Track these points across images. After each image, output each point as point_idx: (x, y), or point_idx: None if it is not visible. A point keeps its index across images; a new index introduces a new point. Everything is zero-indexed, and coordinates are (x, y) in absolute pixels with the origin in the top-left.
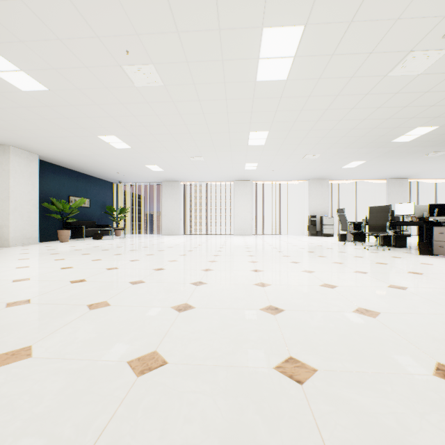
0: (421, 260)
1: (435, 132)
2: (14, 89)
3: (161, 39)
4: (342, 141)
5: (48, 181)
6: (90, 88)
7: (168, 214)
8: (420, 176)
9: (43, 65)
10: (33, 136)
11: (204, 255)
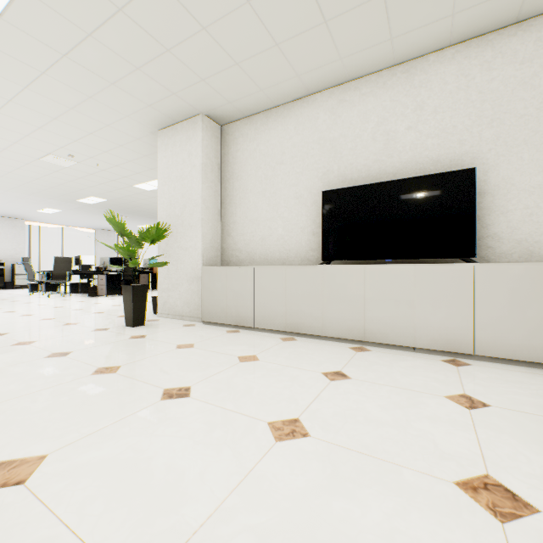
0: (82, 300)
1: (109, 203)
2: None
3: None
4: (23, 189)
5: None
6: None
7: None
8: None
9: None
10: None
11: None
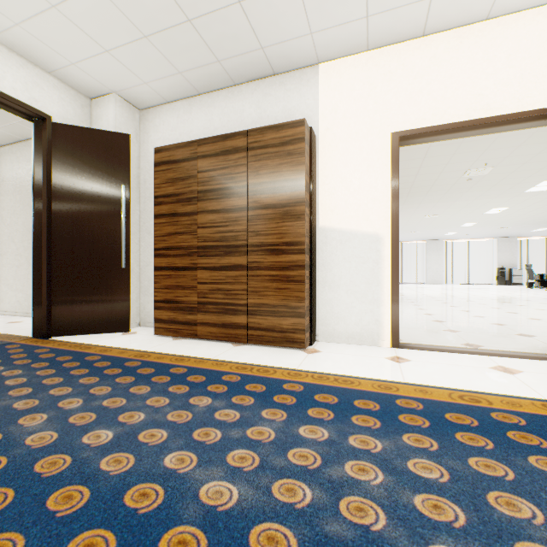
0: None
1: None
2: None
3: (451, 211)
4: (528, 223)
5: None
6: (402, 219)
7: None
8: None
9: None
10: None
11: (443, 290)
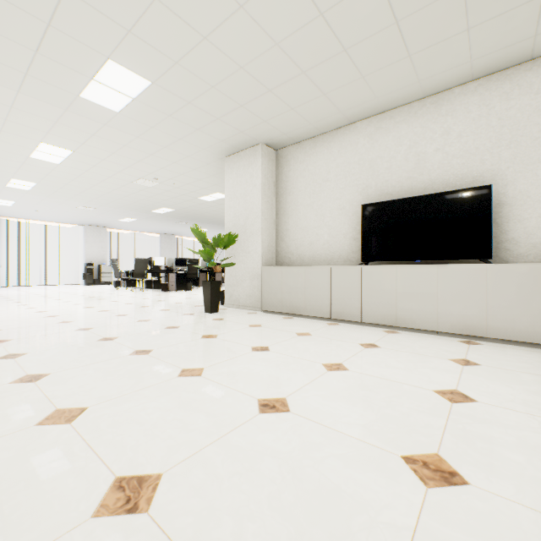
0: (159, 294)
1: (176, 212)
2: None
3: None
4: (114, 204)
5: None
6: None
7: None
8: (183, 235)
9: None
10: None
11: None
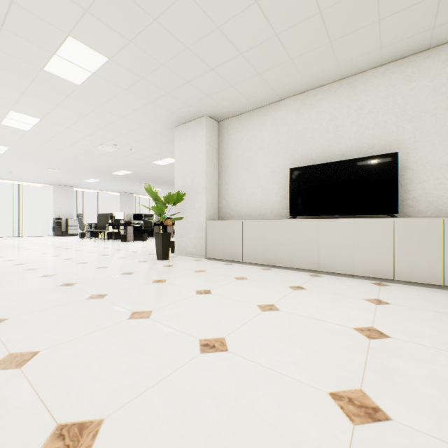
0: (118, 244)
1: (133, 174)
2: None
3: None
4: (79, 166)
5: None
6: None
7: None
8: (140, 194)
9: None
10: None
11: None
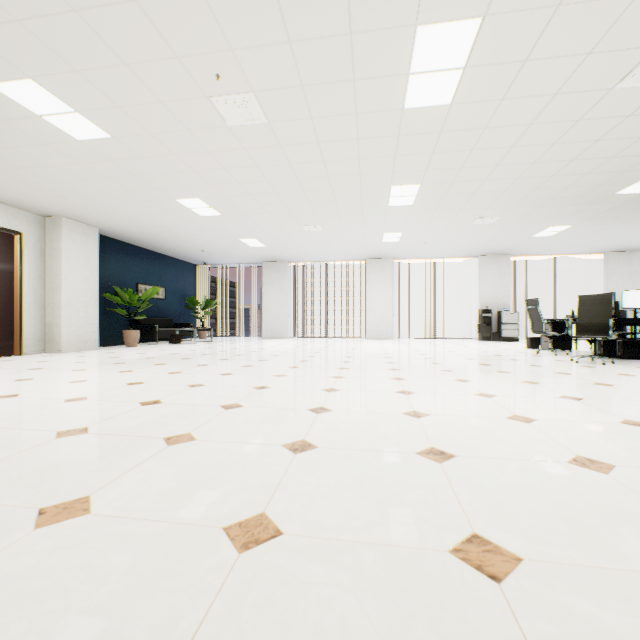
0: None
1: None
2: (68, 138)
3: (266, 54)
4: (534, 195)
5: (110, 264)
6: (167, 132)
7: (271, 308)
8: None
9: (104, 103)
10: (92, 203)
11: (324, 368)
